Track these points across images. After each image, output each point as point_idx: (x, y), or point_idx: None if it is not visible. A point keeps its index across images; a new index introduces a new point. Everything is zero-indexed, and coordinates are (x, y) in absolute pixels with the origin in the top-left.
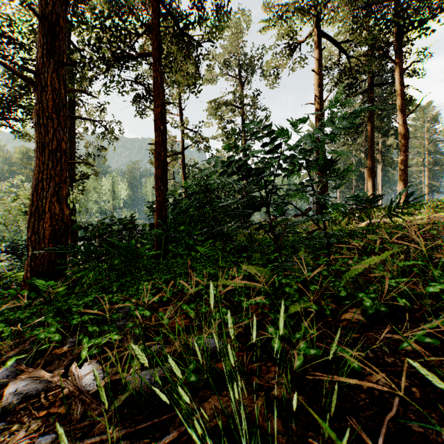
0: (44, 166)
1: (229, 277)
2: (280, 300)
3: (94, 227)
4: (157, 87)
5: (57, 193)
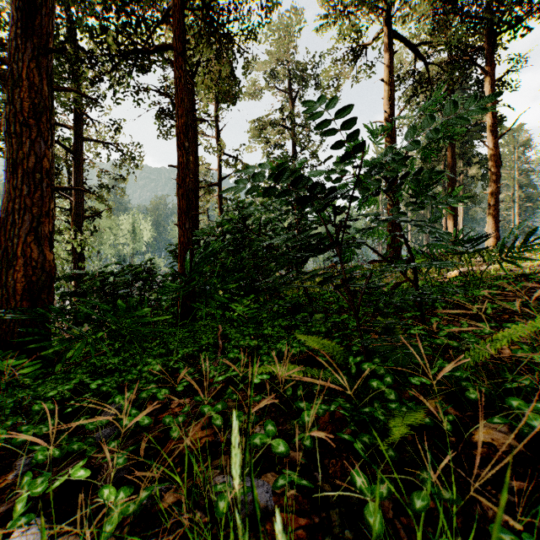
0: (16, 192)
1: (278, 353)
2: (361, 397)
3: (90, 277)
4: (181, 89)
5: (35, 230)
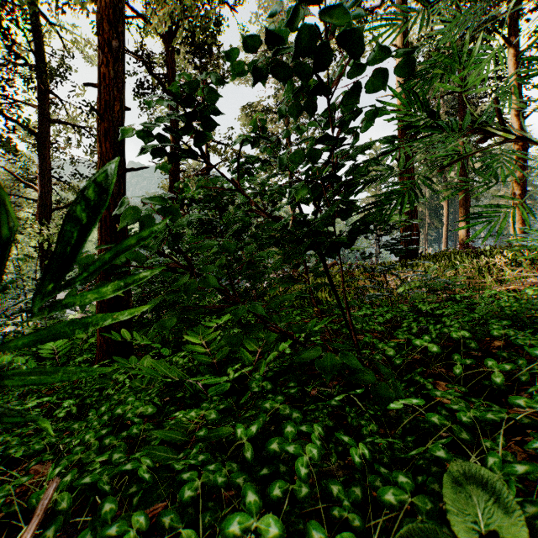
0: None
1: None
2: None
3: None
4: None
5: None
